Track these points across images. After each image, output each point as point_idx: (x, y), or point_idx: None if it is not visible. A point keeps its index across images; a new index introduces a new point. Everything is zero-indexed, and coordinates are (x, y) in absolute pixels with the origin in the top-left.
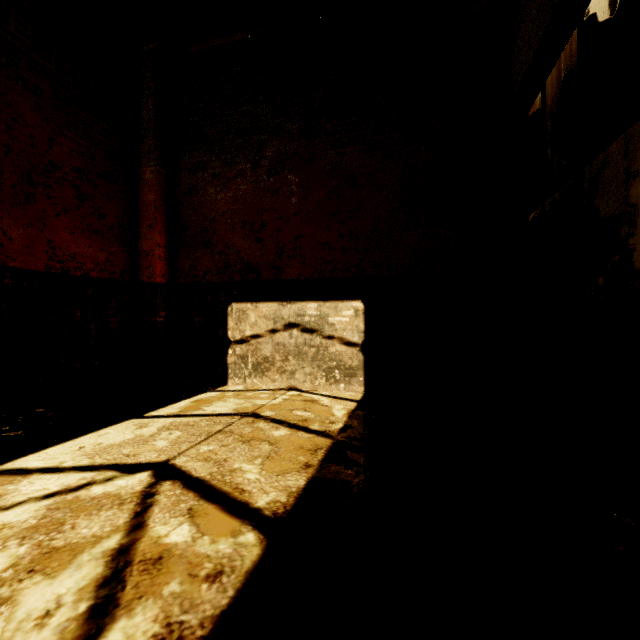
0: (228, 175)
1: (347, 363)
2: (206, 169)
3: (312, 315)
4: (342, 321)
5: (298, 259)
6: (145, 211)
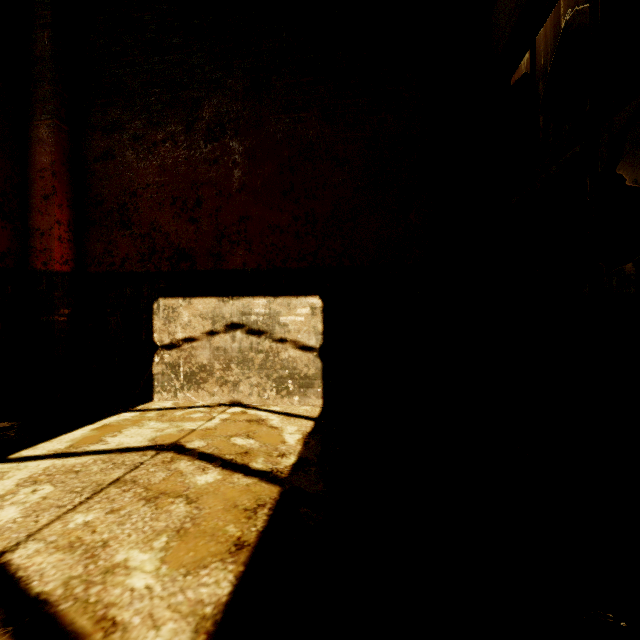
0: (154, 138)
1: (302, 371)
2: (125, 129)
3: (260, 313)
4: (296, 321)
5: (243, 245)
6: (39, 177)
